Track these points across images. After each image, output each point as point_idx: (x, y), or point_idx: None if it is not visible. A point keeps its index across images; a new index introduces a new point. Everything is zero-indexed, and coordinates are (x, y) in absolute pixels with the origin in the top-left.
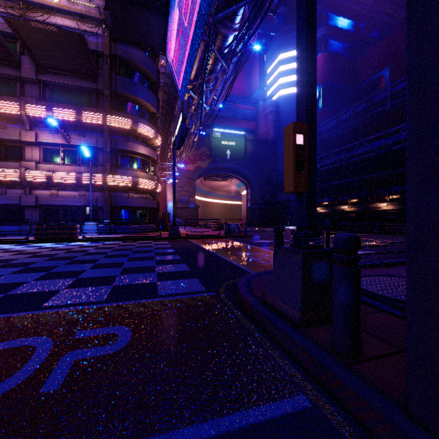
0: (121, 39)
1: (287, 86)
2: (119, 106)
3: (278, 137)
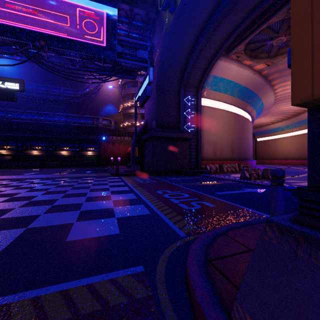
0: None
1: None
2: None
3: None
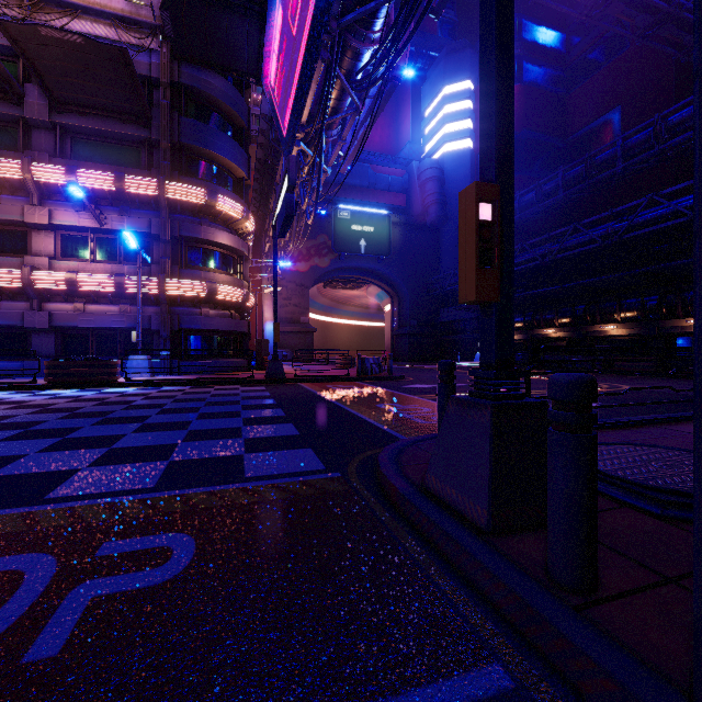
0: (188, 58)
1: (456, 138)
2: (185, 167)
3: (443, 219)
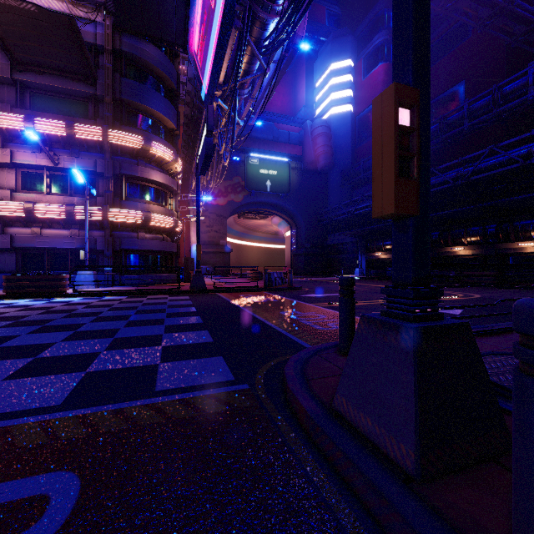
0: (127, 30)
1: (340, 103)
2: (125, 119)
3: (330, 165)
